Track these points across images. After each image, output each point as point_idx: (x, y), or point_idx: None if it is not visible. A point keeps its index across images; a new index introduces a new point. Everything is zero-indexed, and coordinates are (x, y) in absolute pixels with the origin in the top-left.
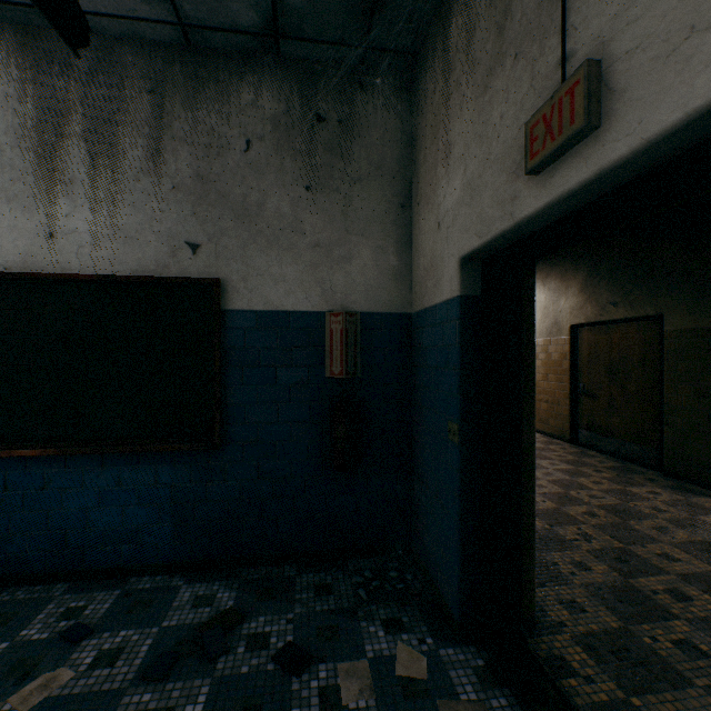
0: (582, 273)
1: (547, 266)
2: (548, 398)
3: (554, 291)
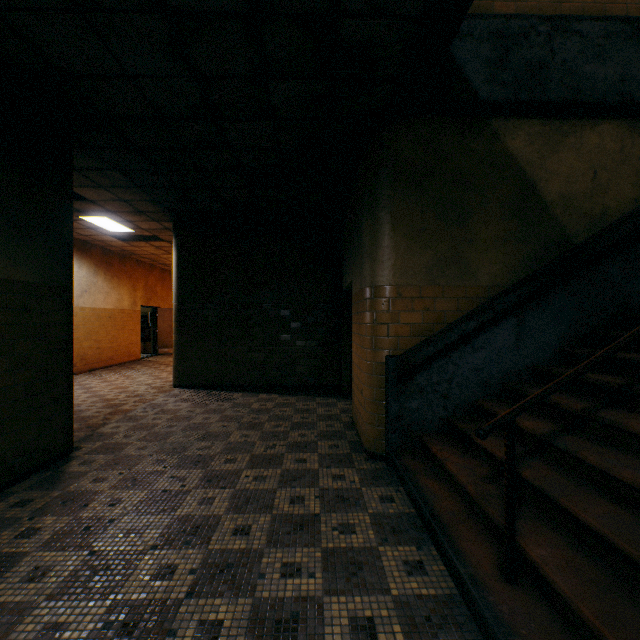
0: None
1: None
2: None
3: None
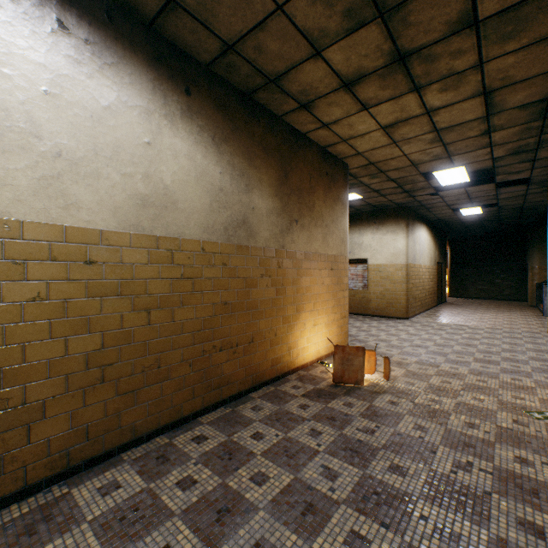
0: (438, 245)
1: (434, 235)
2: (434, 291)
3: (435, 247)
